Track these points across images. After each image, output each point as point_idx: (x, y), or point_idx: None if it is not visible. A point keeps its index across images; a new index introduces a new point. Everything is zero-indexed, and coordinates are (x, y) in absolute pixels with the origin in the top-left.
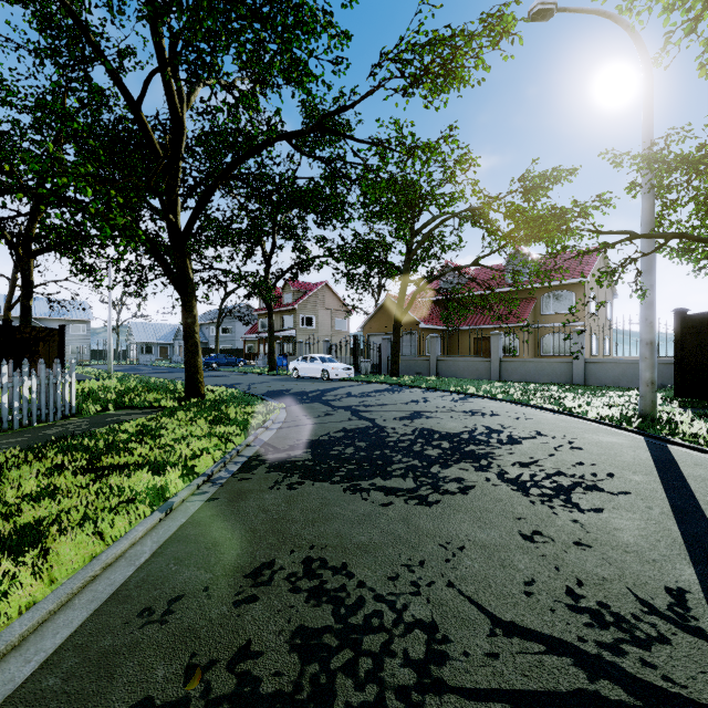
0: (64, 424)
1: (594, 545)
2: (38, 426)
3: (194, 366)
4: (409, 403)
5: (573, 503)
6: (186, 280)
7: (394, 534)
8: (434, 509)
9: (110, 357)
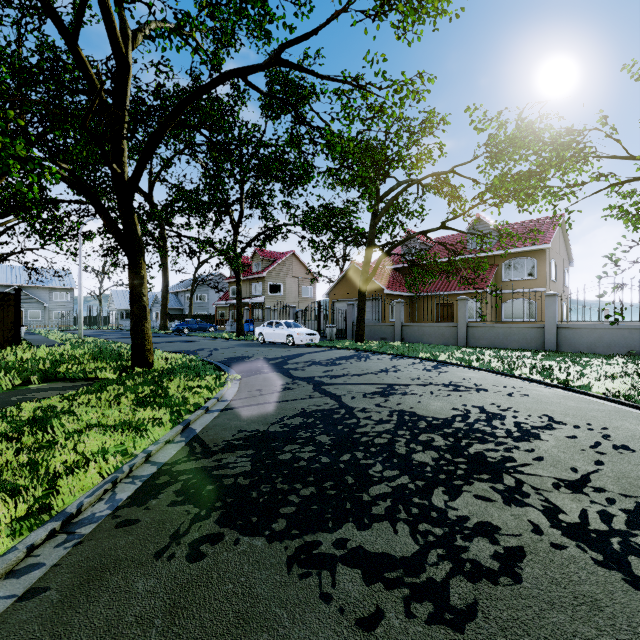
0: None
1: None
2: None
3: (140, 332)
4: (379, 373)
5: None
6: (132, 237)
7: None
8: None
9: (80, 323)
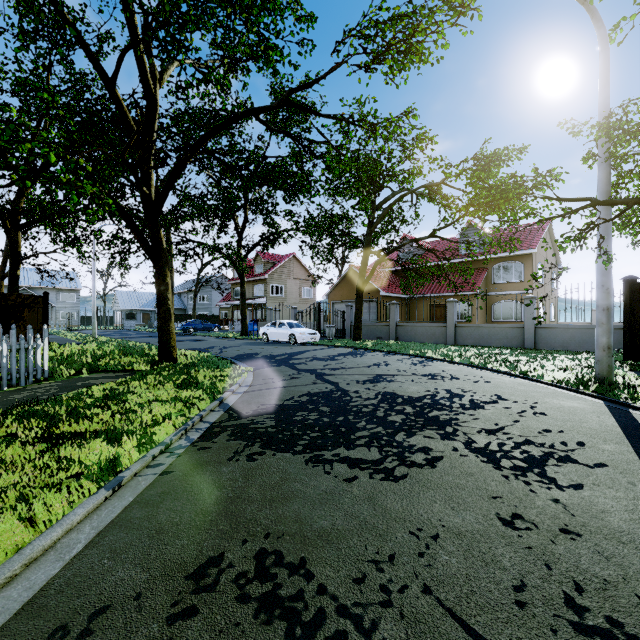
0: (34, 388)
1: (584, 534)
2: (7, 390)
3: (166, 331)
4: (371, 366)
5: (549, 478)
6: (159, 249)
7: (359, 518)
8: (401, 485)
9: (94, 323)
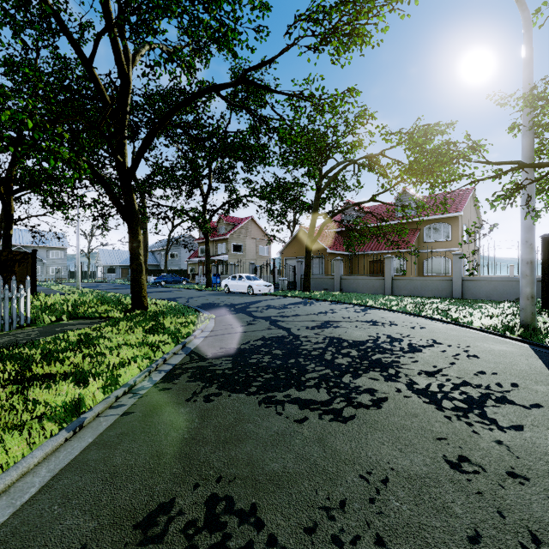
0: (17, 333)
1: (532, 477)
2: None
3: (138, 283)
4: (319, 314)
5: (490, 419)
6: (132, 211)
7: (309, 461)
8: (349, 426)
9: (78, 276)
